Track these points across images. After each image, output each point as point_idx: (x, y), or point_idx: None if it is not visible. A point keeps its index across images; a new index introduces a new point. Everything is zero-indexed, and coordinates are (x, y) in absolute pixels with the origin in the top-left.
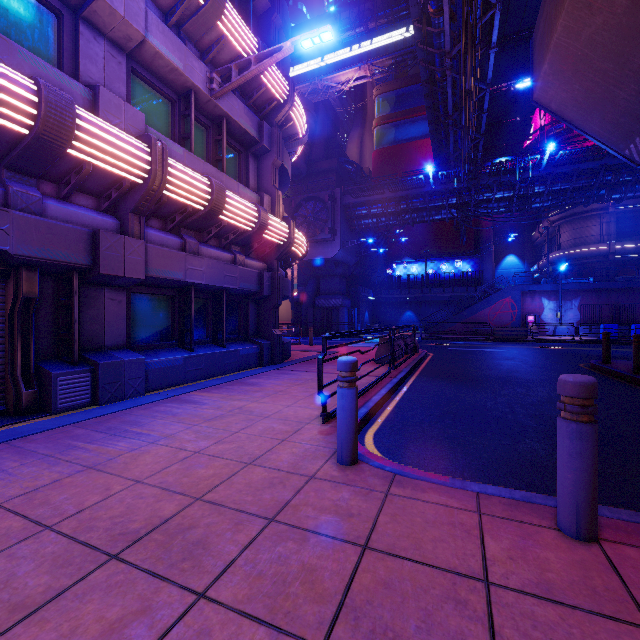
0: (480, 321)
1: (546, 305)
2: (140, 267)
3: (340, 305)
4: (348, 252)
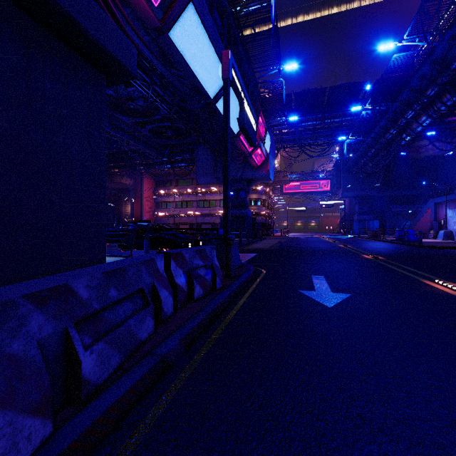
0: (419, 227)
1: (448, 213)
2: (218, 222)
3: (356, 219)
4: (356, 191)
